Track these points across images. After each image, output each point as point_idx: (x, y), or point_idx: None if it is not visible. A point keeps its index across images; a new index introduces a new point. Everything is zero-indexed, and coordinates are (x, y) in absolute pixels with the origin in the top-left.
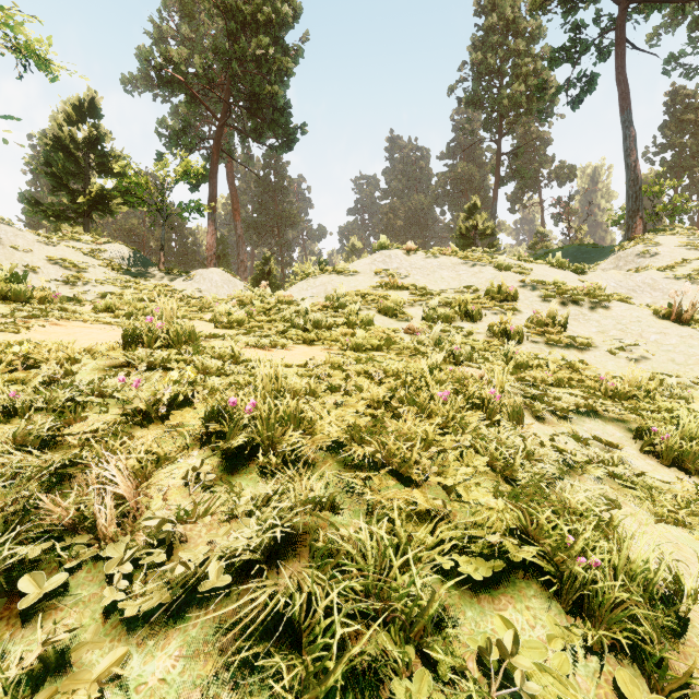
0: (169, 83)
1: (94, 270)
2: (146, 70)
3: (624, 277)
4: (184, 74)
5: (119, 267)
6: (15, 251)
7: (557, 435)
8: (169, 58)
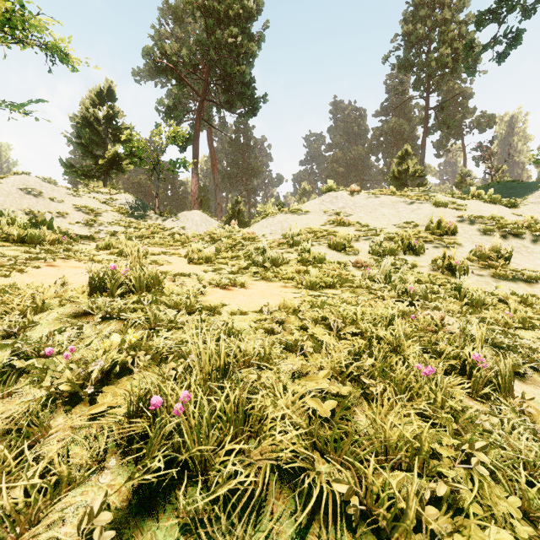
0: (164, 71)
1: (107, 214)
2: (150, 64)
3: None
4: (174, 63)
5: (125, 211)
6: (52, 202)
7: None
8: (164, 52)
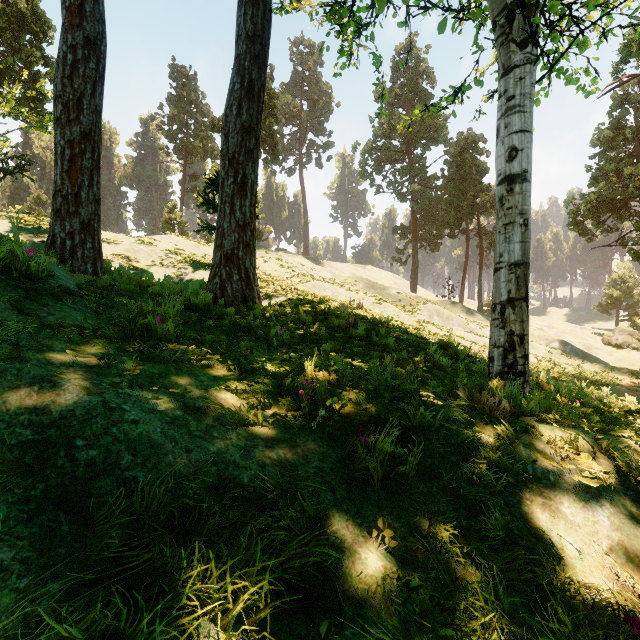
0: None
1: None
2: None
3: None
4: None
5: None
6: None
7: None
8: None
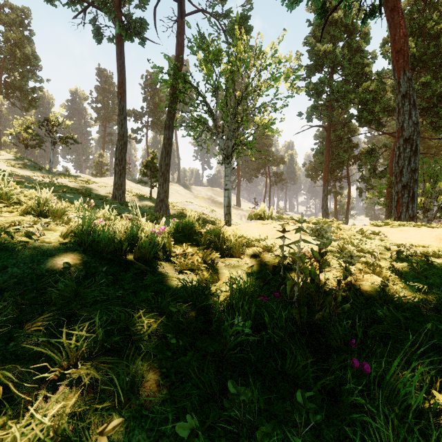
0: None
1: None
2: None
3: (149, 188)
4: None
5: None
6: None
7: None
8: None
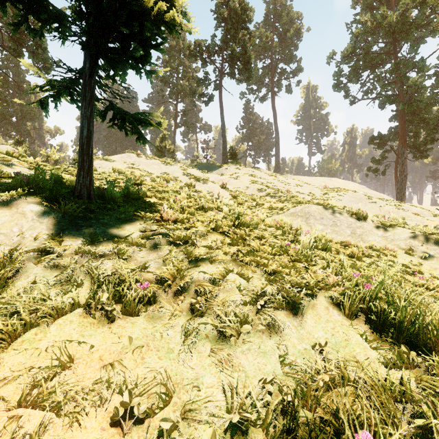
0: None
1: None
2: None
3: (217, 177)
4: None
5: None
6: None
7: None
8: None
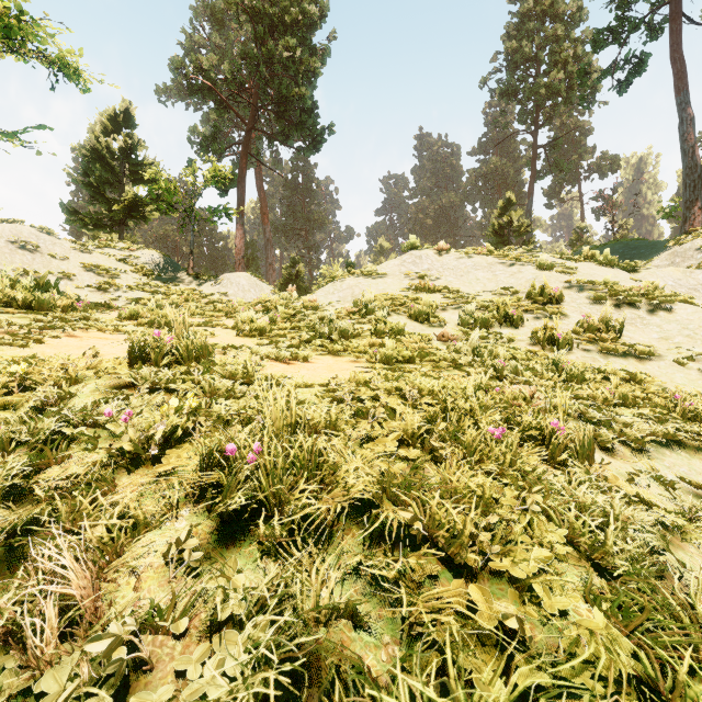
0: (200, 90)
1: (126, 276)
2: (179, 80)
3: (683, 275)
4: (213, 81)
5: (150, 272)
6: (53, 259)
7: (637, 476)
8: (199, 65)
